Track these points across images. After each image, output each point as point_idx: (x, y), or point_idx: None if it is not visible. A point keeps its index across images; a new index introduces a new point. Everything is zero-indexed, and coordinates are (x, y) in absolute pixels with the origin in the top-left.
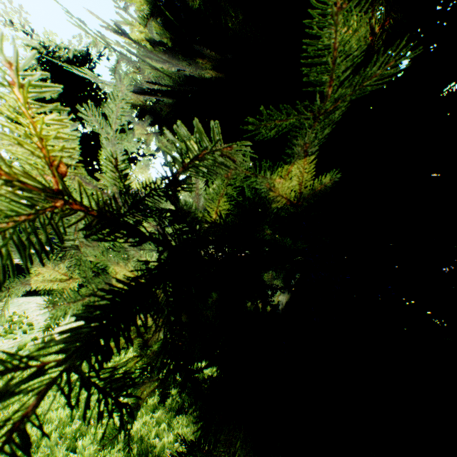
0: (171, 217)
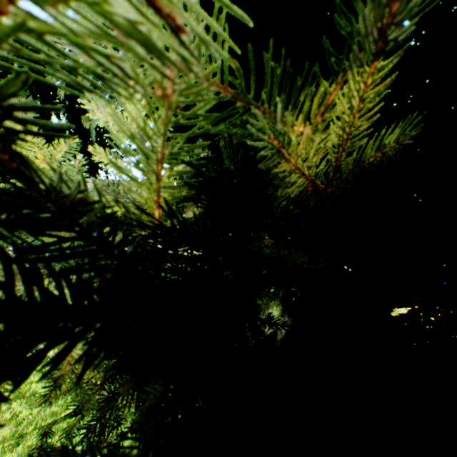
0: (1, 213)
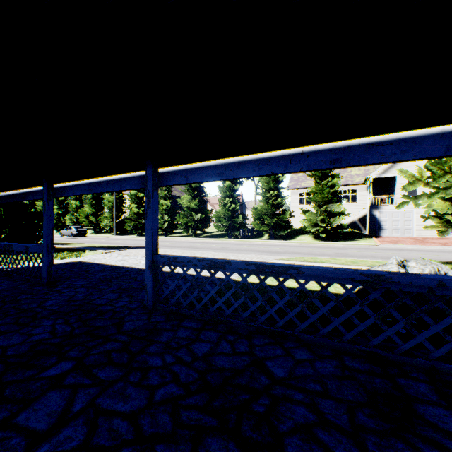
0: None
